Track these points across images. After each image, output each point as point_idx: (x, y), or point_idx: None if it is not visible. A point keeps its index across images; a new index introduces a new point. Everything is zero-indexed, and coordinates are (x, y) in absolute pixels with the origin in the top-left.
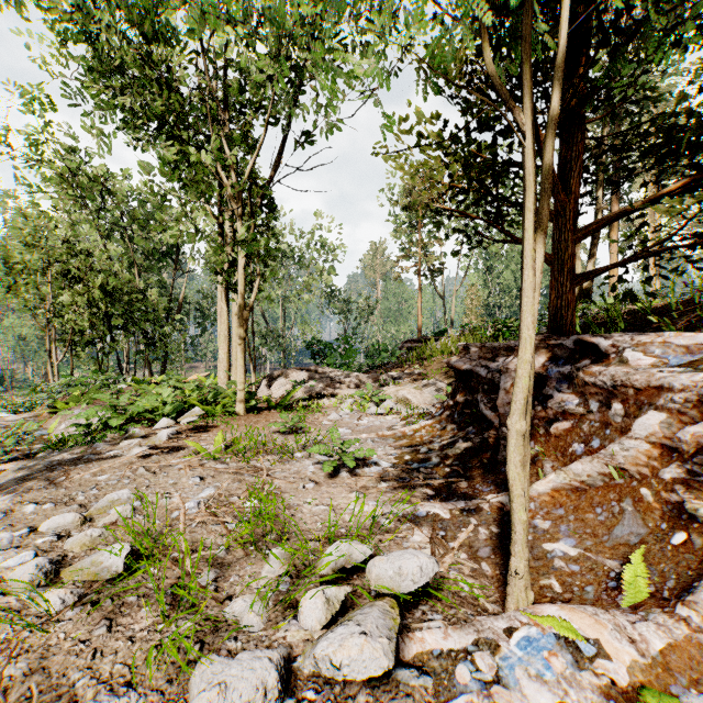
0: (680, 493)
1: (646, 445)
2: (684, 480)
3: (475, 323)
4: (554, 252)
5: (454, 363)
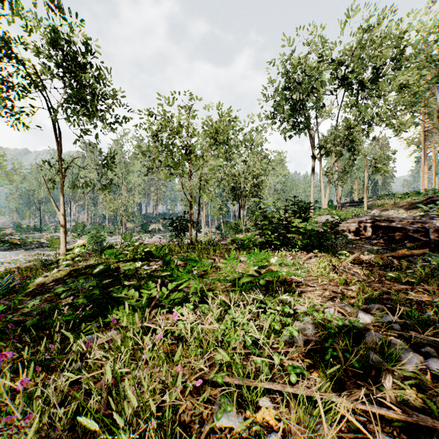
0: None
1: None
2: None
3: (358, 197)
4: None
5: None
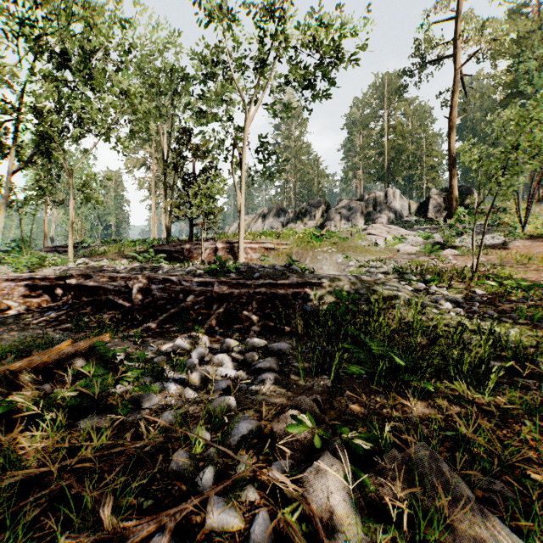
0: (211, 257)
1: (208, 254)
2: (211, 256)
3: (80, 240)
4: (190, 227)
5: (162, 248)
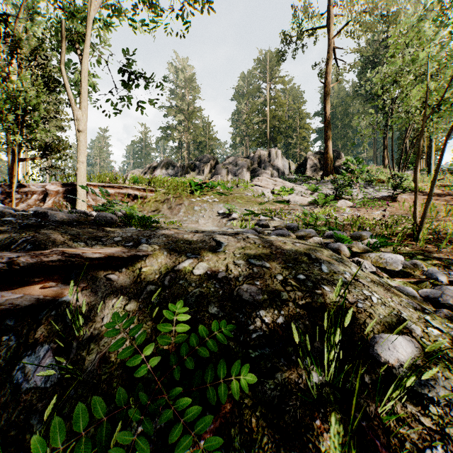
0: (39, 204)
1: (34, 200)
2: (40, 202)
3: None
4: (12, 162)
5: None
